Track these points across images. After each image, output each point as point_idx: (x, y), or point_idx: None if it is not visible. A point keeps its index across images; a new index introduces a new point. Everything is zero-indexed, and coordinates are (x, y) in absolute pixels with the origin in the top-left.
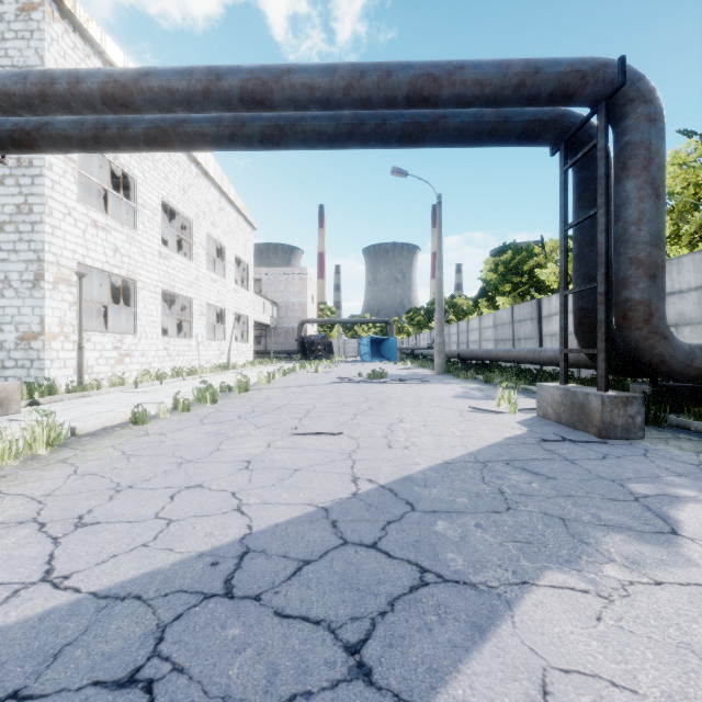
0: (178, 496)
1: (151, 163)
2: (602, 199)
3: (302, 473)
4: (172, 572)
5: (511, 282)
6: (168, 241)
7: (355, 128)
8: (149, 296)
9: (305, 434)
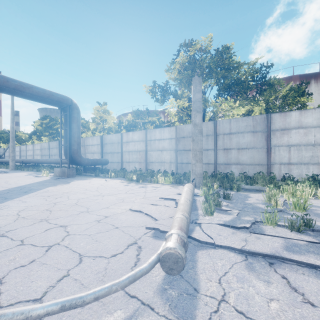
0: None
1: None
2: (68, 126)
3: None
4: None
5: (49, 132)
6: None
7: None
8: None
9: None
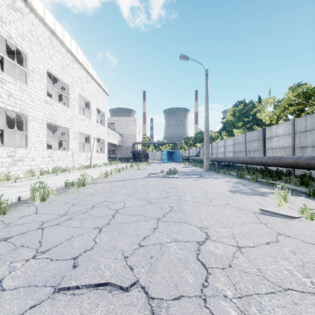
0: None
1: (39, 47)
2: None
3: None
4: None
5: (243, 121)
6: (64, 101)
7: None
8: (37, 125)
9: (78, 288)
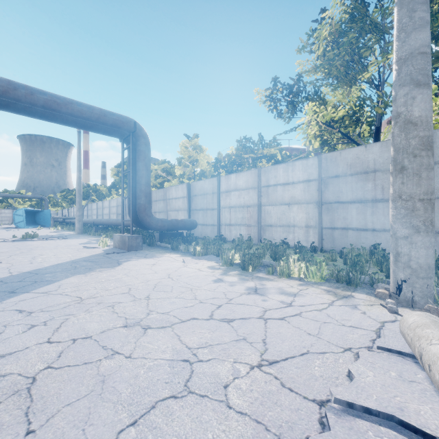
0: None
1: None
2: (131, 167)
3: None
4: None
5: (126, 183)
6: None
7: (11, 104)
8: None
9: None
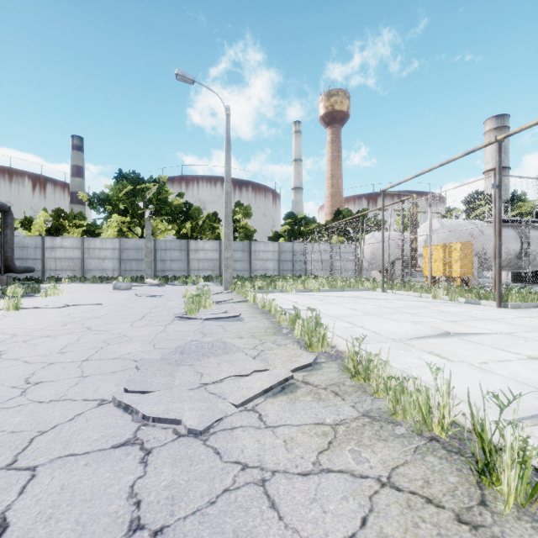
0: None
1: None
2: (4, 233)
3: None
4: None
5: None
6: None
7: None
8: None
9: None
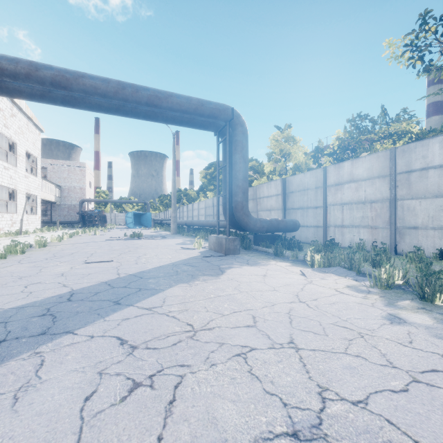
0: (29, 286)
1: None
2: (228, 160)
3: (93, 274)
4: (43, 300)
5: (213, 184)
6: None
7: (121, 107)
8: None
9: (92, 263)
